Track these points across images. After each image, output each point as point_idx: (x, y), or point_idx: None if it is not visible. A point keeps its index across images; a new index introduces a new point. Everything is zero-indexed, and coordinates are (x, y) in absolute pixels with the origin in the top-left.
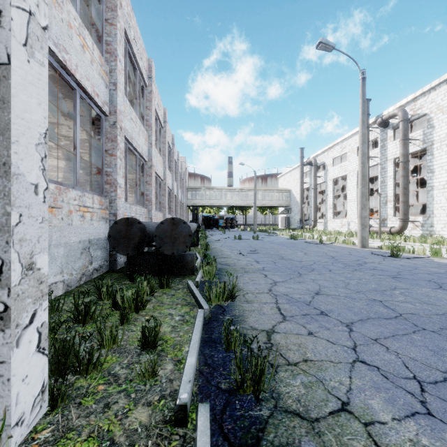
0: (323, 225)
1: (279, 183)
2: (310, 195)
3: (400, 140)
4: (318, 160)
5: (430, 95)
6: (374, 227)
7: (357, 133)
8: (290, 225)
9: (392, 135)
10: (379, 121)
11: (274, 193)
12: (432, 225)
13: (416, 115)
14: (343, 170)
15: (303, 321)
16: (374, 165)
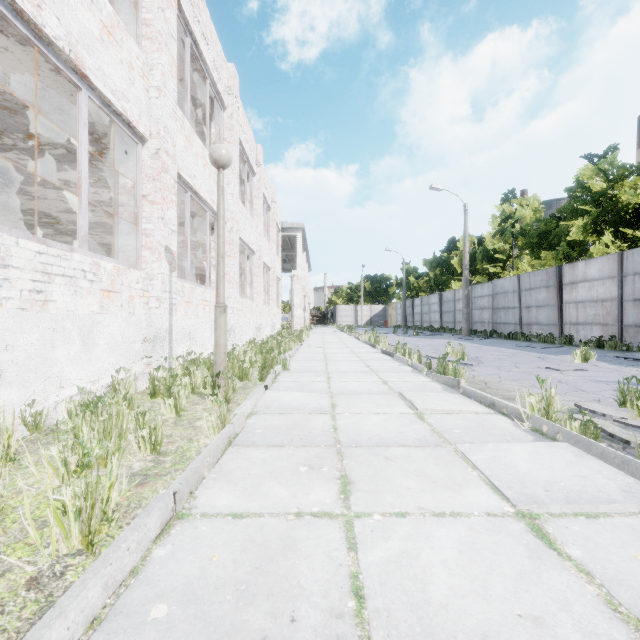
0: None
1: None
2: None
3: None
4: None
5: None
6: None
7: None
8: None
9: None
10: None
11: None
12: None
13: None
14: None
15: None
16: None
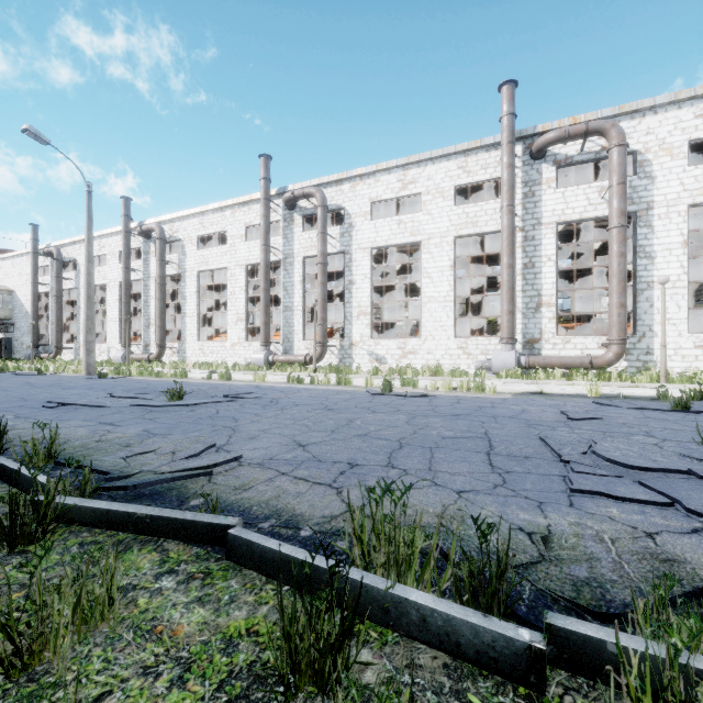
0: (74, 352)
1: None
2: (52, 305)
3: (158, 260)
4: (65, 253)
5: (184, 222)
6: (134, 354)
7: (119, 233)
8: (14, 353)
9: (154, 250)
10: (139, 231)
11: None
12: (186, 351)
13: (174, 237)
14: (103, 277)
15: None
16: (137, 279)
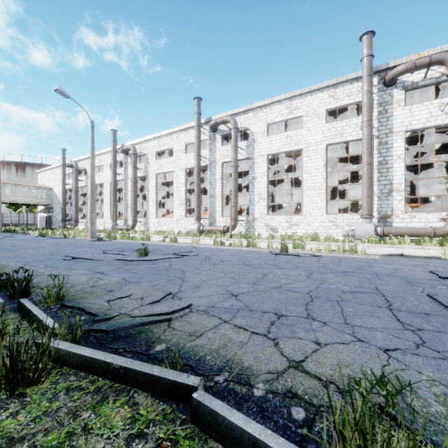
0: (85, 224)
1: (39, 178)
2: (73, 196)
3: (132, 167)
4: (80, 165)
5: (148, 143)
6: (119, 225)
7: (110, 152)
8: (52, 225)
9: (130, 162)
10: (122, 150)
11: (31, 190)
12: (149, 224)
13: (142, 153)
14: (101, 179)
15: (2, 259)
16: (120, 179)
